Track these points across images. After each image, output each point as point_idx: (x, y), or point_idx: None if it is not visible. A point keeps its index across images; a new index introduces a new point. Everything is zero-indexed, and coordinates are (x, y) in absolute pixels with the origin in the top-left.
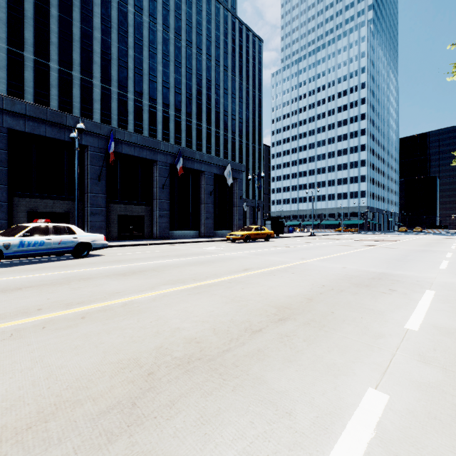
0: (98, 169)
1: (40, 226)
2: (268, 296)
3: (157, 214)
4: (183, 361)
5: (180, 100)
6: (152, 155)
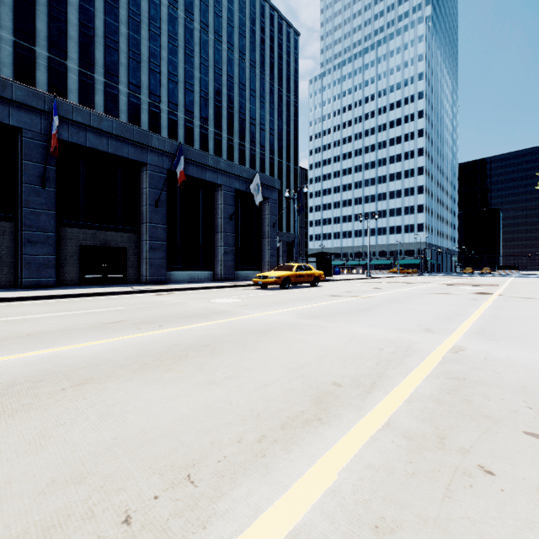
0: (41, 169)
1: None
2: None
3: (147, 246)
4: None
5: (192, 99)
6: (138, 154)
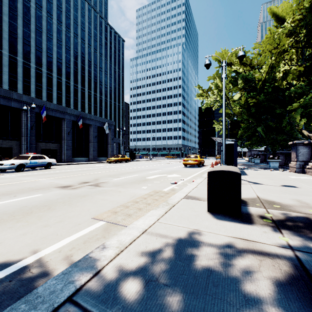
0: (31, 123)
1: (34, 156)
2: (126, 171)
3: (65, 148)
4: (114, 175)
5: (70, 71)
6: (62, 115)
